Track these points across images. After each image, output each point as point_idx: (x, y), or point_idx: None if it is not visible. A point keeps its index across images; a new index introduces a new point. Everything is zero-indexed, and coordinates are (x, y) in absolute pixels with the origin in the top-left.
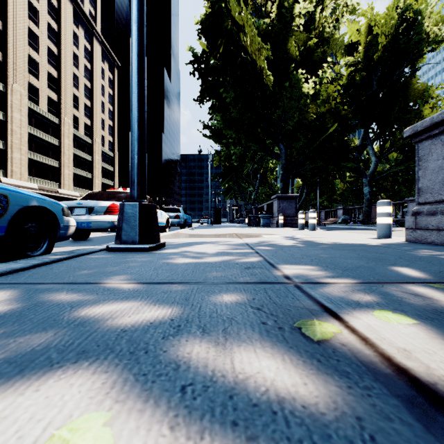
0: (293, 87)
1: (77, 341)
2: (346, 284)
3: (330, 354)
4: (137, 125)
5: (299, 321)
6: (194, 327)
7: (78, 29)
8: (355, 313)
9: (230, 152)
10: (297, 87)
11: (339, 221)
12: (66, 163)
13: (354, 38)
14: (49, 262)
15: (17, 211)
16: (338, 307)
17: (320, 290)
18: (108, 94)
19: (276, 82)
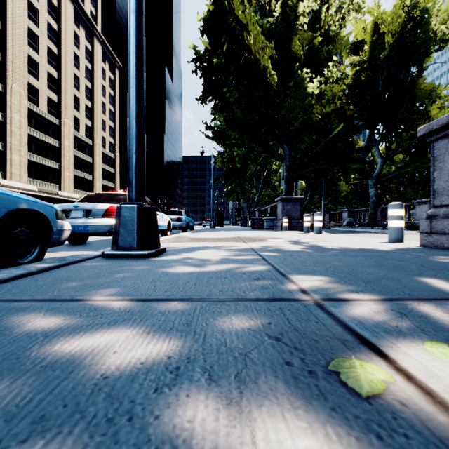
0: (297, 86)
1: (37, 397)
2: (375, 301)
3: (391, 422)
4: (135, 122)
5: (333, 361)
6: (197, 370)
7: (78, 29)
8: (401, 347)
9: (233, 154)
10: (301, 86)
11: (344, 224)
12: (66, 165)
13: (359, 37)
14: (35, 272)
15: (4, 215)
16: (376, 336)
17: (346, 310)
18: (109, 95)
19: (280, 81)
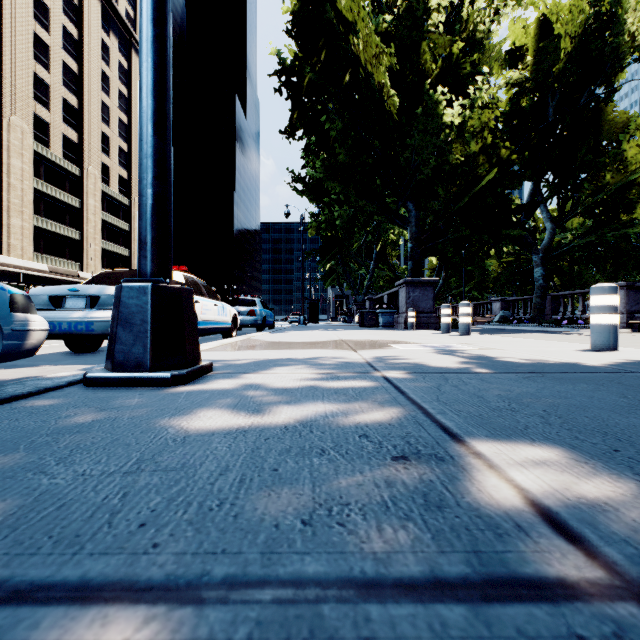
0: (428, 115)
1: None
2: None
3: None
4: (150, 128)
5: None
6: None
7: (108, 37)
8: None
9: (333, 216)
10: (434, 115)
11: (496, 319)
12: (90, 233)
13: (519, 43)
14: None
15: None
16: None
17: None
18: None
19: (402, 108)
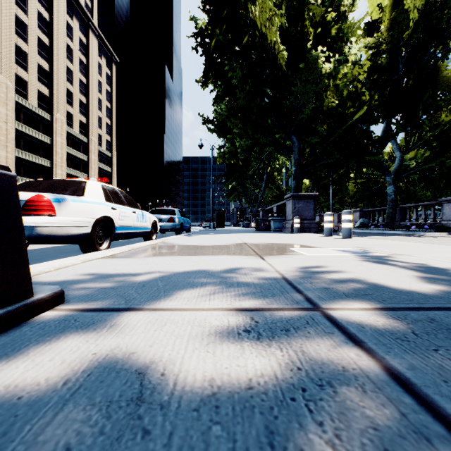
0: (308, 68)
1: None
2: None
3: None
4: None
5: None
6: None
7: (72, 20)
8: None
9: (235, 146)
10: (313, 68)
11: (357, 225)
12: (58, 162)
13: (376, 16)
14: None
15: None
16: None
17: None
18: (105, 91)
19: (288, 63)
